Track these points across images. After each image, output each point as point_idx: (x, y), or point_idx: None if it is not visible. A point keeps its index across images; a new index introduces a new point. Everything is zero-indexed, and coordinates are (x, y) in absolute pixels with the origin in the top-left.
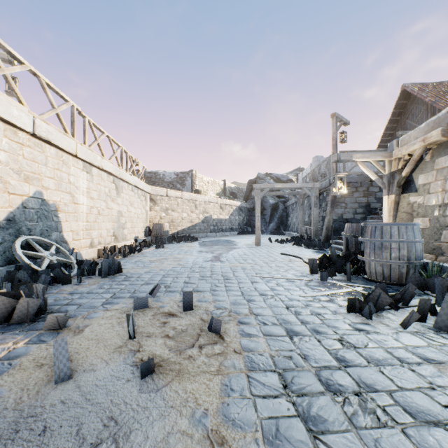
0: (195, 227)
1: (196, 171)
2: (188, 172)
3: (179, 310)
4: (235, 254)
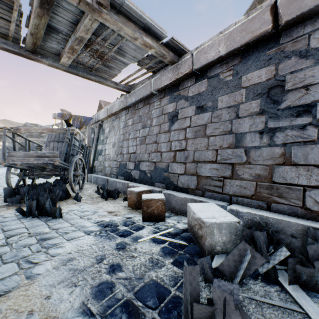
0: None
1: None
2: None
3: None
4: None
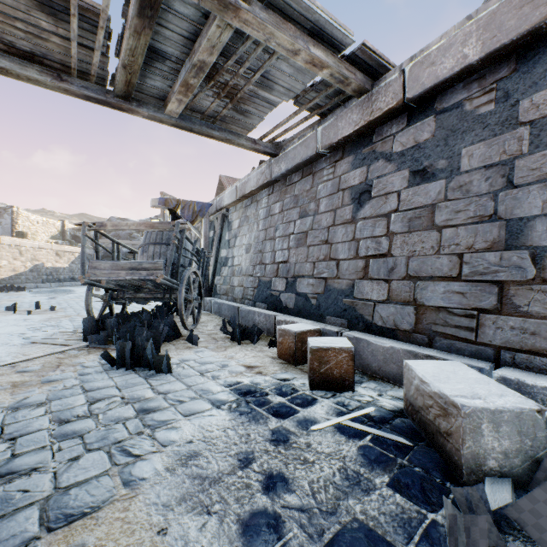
0: (20, 276)
1: (19, 207)
2: (6, 208)
3: (33, 310)
4: (71, 296)
